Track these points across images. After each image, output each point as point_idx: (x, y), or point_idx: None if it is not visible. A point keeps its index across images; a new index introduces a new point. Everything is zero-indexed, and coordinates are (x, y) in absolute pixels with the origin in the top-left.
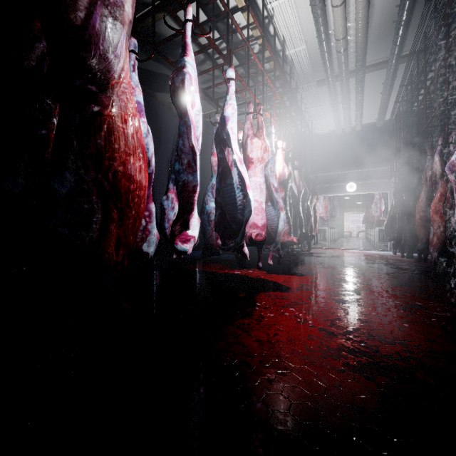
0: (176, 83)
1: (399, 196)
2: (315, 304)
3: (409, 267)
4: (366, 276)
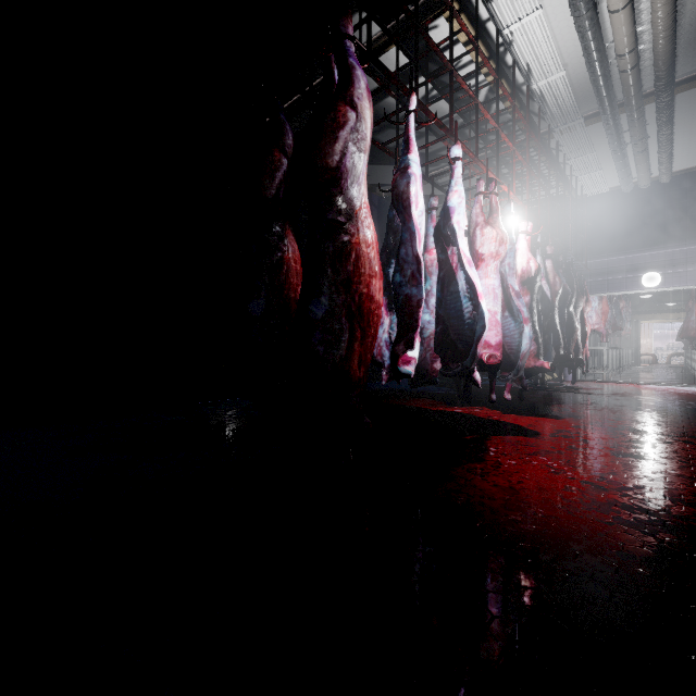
0: (400, 187)
1: None
2: (578, 455)
3: None
4: (671, 424)
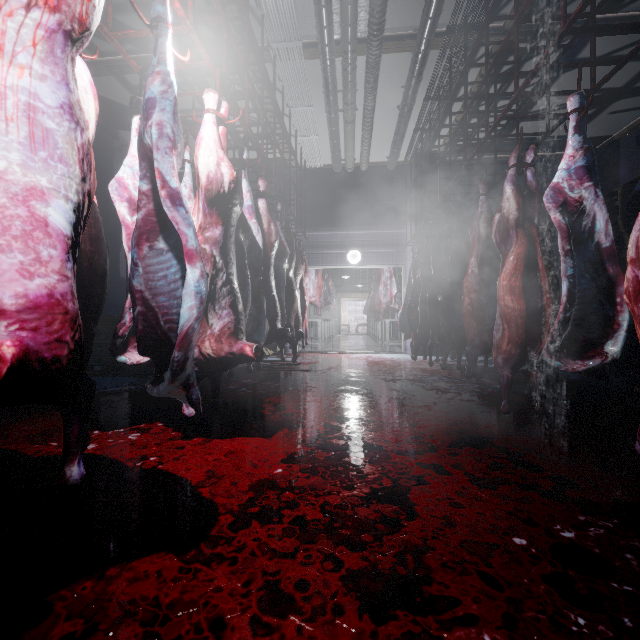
0: None
1: (424, 270)
2: None
3: (447, 385)
4: (397, 418)
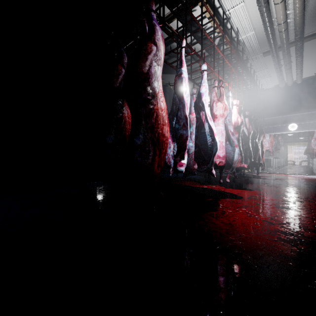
0: (178, 83)
1: None
2: (260, 207)
3: None
4: (302, 193)
